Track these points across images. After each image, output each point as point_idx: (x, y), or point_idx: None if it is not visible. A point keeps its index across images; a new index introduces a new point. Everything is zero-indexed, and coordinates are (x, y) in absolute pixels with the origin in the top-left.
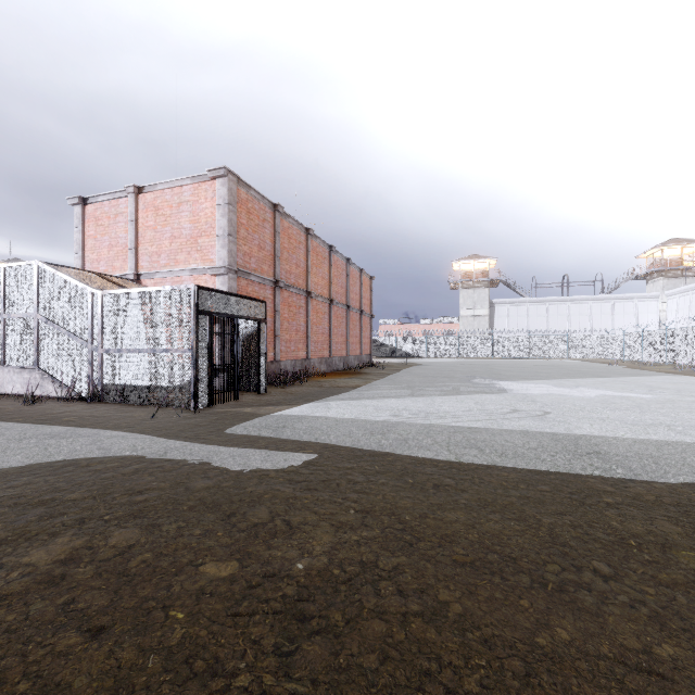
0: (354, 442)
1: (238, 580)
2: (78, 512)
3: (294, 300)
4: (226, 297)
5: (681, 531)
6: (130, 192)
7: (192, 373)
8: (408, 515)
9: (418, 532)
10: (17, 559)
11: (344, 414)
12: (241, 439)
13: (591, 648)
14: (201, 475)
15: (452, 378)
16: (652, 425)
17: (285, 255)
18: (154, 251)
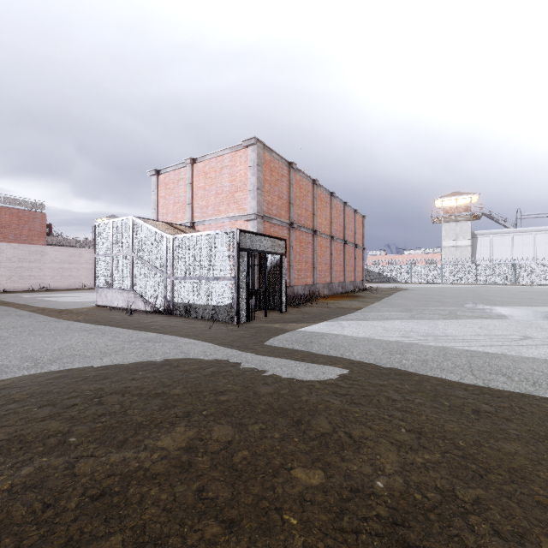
0: (376, 360)
1: (329, 491)
2: (183, 405)
3: (304, 237)
4: (258, 237)
5: None
6: (188, 163)
7: (235, 295)
8: (461, 440)
9: (481, 462)
10: (154, 443)
11: (358, 333)
12: (280, 351)
13: None
14: (261, 381)
15: (444, 302)
16: None
17: (297, 202)
18: (204, 205)
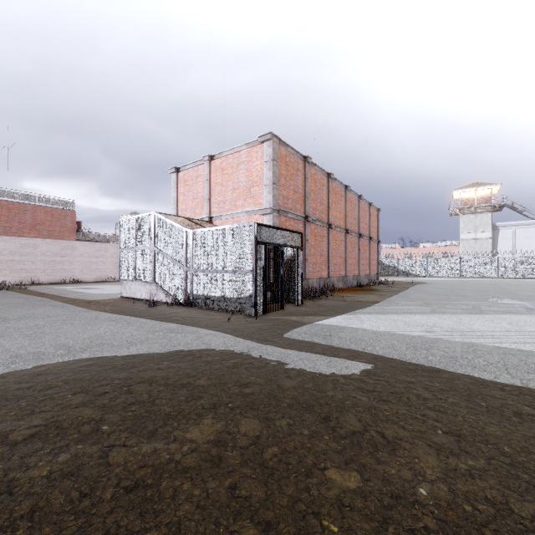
0: (401, 355)
1: (368, 496)
2: (209, 397)
3: (319, 231)
4: (275, 230)
5: None
6: (206, 160)
7: (253, 288)
8: (506, 446)
9: (534, 471)
10: (183, 434)
11: (378, 327)
12: (300, 343)
13: None
14: (283, 374)
15: (465, 297)
16: None
17: (312, 196)
18: (221, 200)
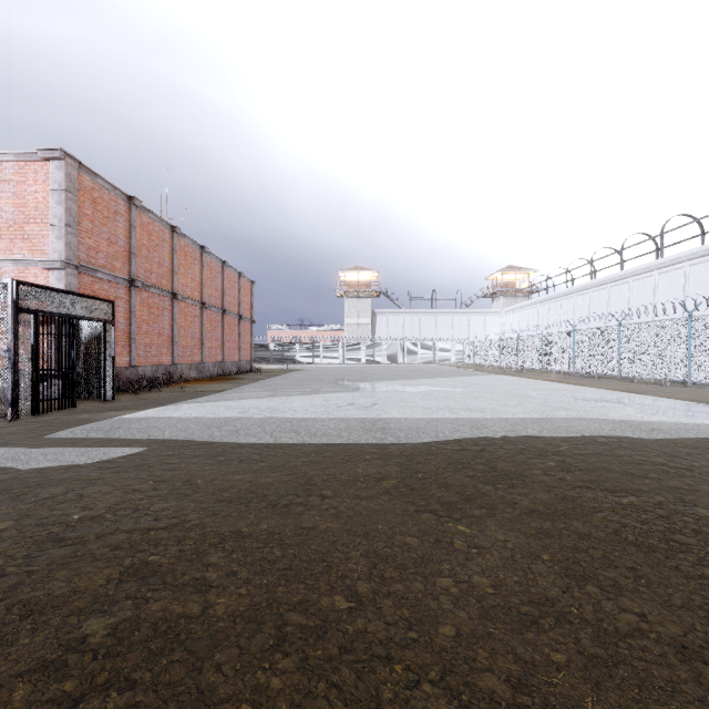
0: (187, 435)
1: (9, 530)
2: None
3: (156, 301)
4: (58, 294)
5: (399, 470)
6: None
7: (10, 378)
8: (202, 479)
9: (201, 488)
10: None
11: (191, 414)
12: (63, 441)
13: (278, 529)
14: None
15: (321, 381)
16: (441, 409)
17: (144, 253)
18: None
